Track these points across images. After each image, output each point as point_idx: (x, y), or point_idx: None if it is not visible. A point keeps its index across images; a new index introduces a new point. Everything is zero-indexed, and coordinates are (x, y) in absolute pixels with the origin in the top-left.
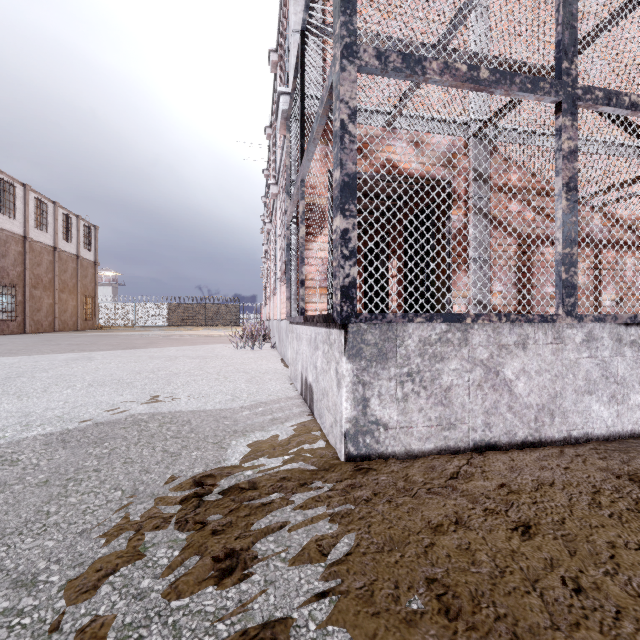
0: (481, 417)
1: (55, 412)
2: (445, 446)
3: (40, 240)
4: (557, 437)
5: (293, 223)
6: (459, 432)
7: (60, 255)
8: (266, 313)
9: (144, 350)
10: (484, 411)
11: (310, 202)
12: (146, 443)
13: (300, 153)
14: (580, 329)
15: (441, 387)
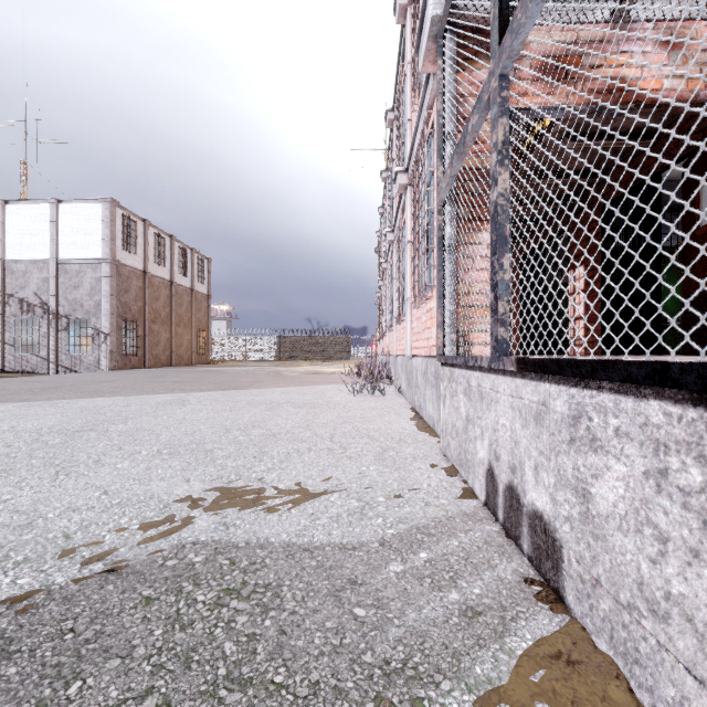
0: None
1: (71, 520)
2: None
3: (158, 275)
4: None
5: (449, 201)
6: None
7: (176, 289)
8: (383, 346)
9: (245, 392)
10: None
11: (476, 166)
12: (160, 704)
13: (497, 20)
14: None
15: None
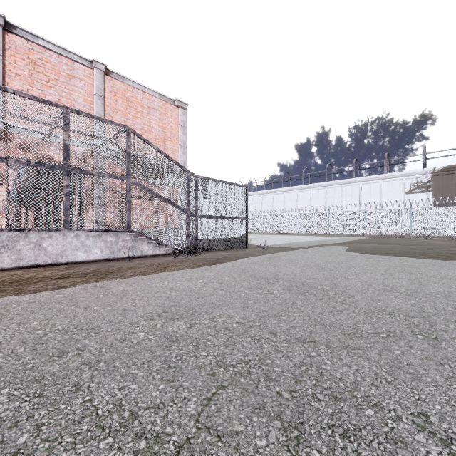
0: (33, 257)
1: None
2: (18, 266)
3: None
4: (64, 262)
5: None
6: (24, 262)
7: None
8: None
9: None
10: (35, 256)
11: None
12: None
13: None
14: (73, 233)
15: (17, 249)
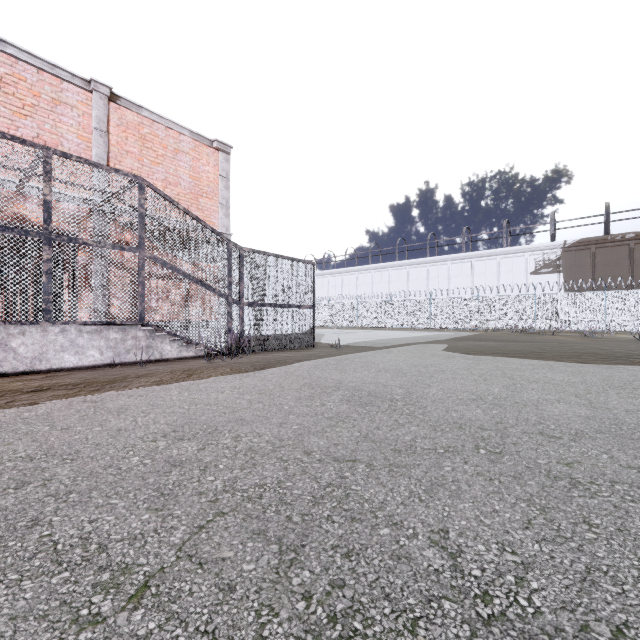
0: None
1: None
2: None
3: None
4: (44, 369)
5: None
6: None
7: None
8: None
9: None
10: None
11: None
12: None
13: None
14: (58, 327)
15: None
